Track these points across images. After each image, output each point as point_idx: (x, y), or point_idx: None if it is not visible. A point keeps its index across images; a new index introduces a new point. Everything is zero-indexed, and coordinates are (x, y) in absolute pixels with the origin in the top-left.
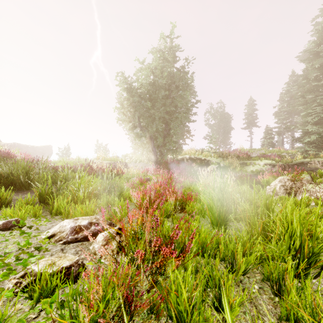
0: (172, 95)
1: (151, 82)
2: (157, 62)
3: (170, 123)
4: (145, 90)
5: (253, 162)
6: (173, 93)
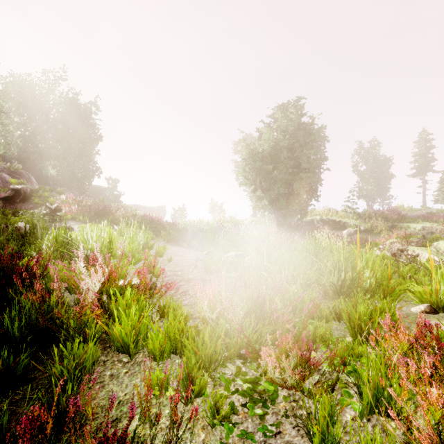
0: (296, 154)
1: (273, 143)
2: (279, 123)
3: (294, 182)
4: (266, 153)
5: (406, 225)
6: (296, 152)
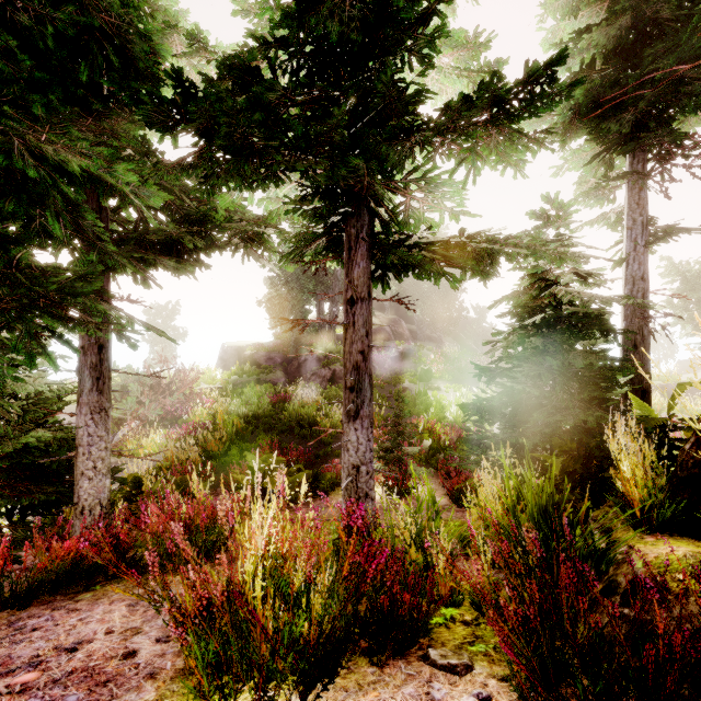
0: None
1: None
2: None
3: None
4: None
5: None
6: None
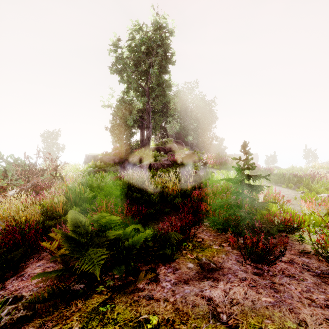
0: None
1: None
2: None
3: None
4: None
5: None
6: None
